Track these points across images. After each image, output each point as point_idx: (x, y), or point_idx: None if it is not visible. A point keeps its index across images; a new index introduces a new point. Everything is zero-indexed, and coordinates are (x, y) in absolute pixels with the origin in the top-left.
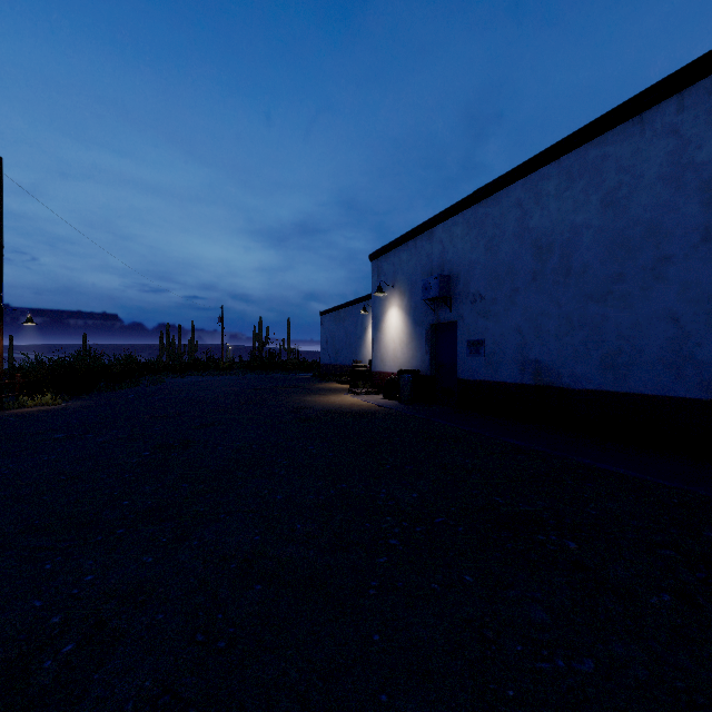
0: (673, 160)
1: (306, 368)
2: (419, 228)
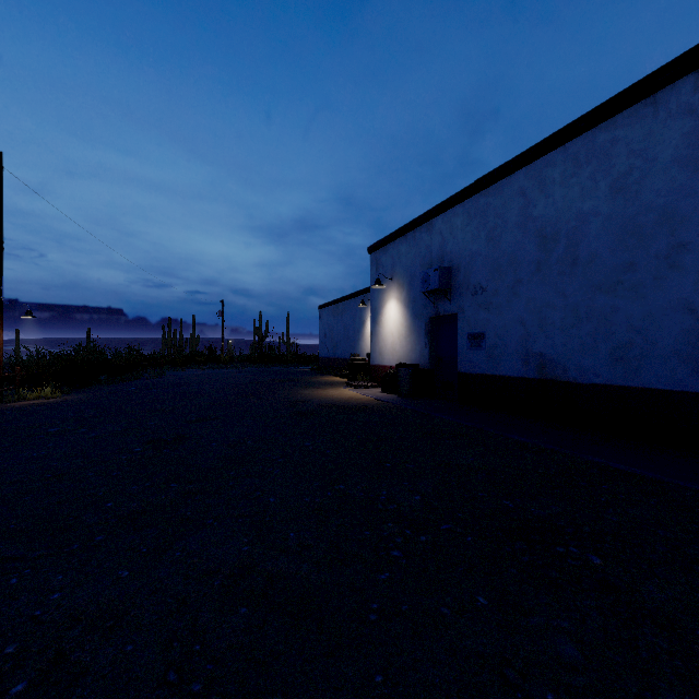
0: (690, 142)
1: (305, 362)
2: (419, 220)
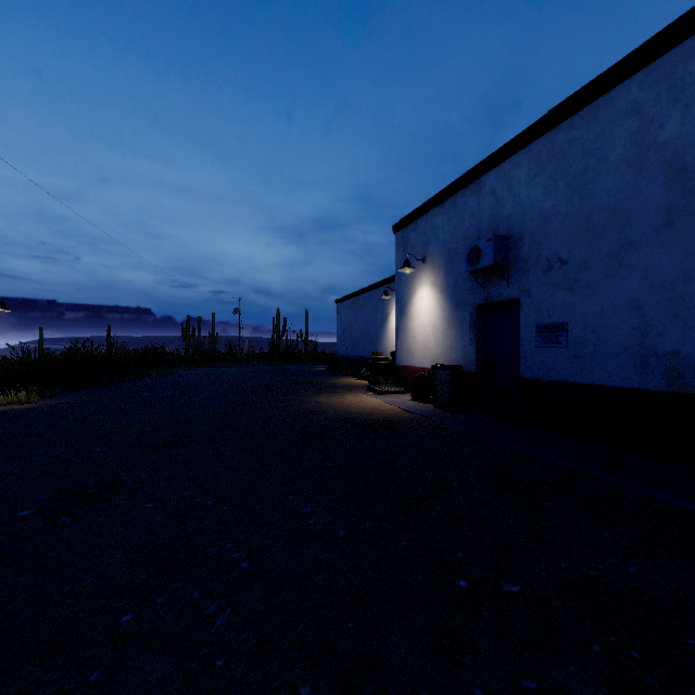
0: None
1: (323, 360)
2: (461, 180)
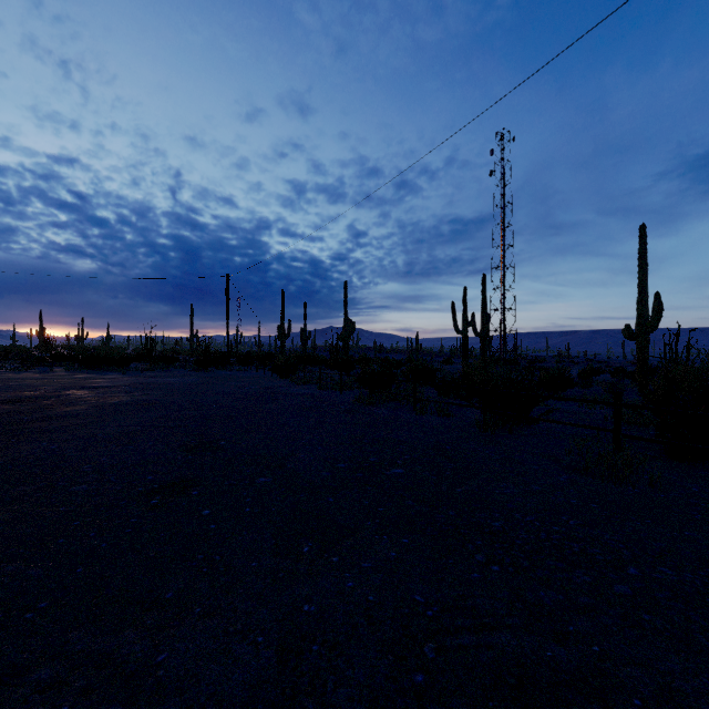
0: None
1: None
2: None
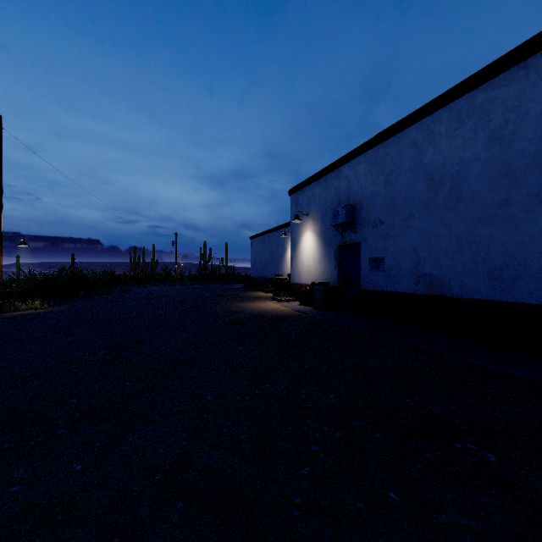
0: None
1: (239, 280)
2: (329, 167)
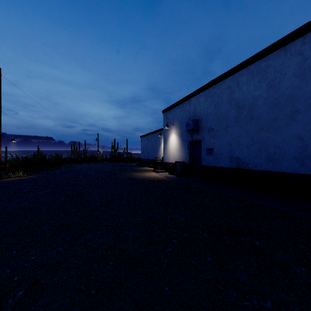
0: (300, 66)
1: (134, 161)
2: (184, 98)
